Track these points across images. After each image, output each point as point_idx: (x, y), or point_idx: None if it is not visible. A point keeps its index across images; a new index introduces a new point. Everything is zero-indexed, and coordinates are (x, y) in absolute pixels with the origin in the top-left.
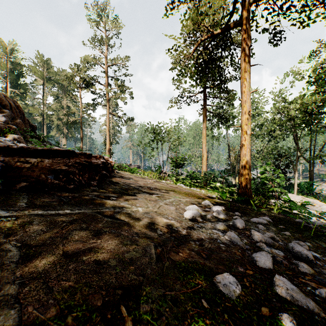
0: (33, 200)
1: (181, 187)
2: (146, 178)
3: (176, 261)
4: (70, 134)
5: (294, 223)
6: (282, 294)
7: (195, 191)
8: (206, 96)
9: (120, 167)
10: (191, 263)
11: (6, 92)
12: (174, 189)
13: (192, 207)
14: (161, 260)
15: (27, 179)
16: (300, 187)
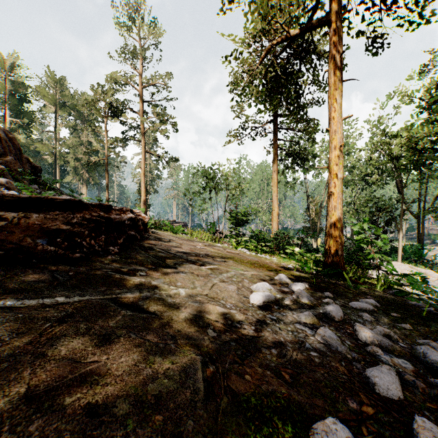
0: (5, 280)
1: (244, 253)
2: (195, 240)
3: (240, 394)
4: (92, 180)
5: (410, 307)
6: None
7: (263, 259)
8: (277, 127)
9: (159, 225)
10: (266, 396)
11: (5, 122)
12: (235, 257)
13: (261, 285)
14: (213, 393)
15: (1, 245)
16: (405, 251)
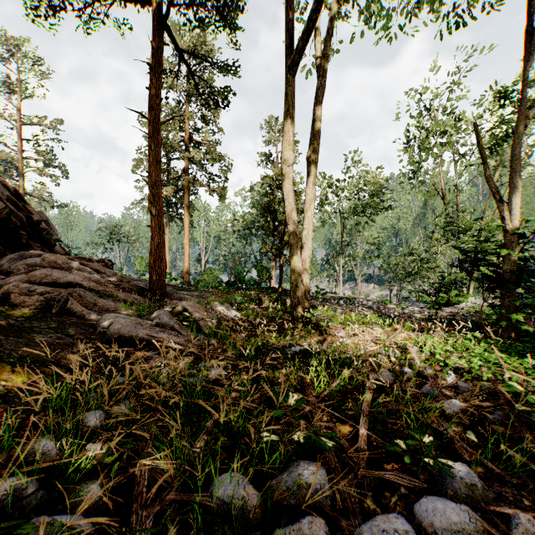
0: None
1: None
2: None
3: None
4: None
5: None
6: (172, 284)
7: None
8: None
9: None
10: None
11: None
12: None
13: None
14: None
15: None
16: None
